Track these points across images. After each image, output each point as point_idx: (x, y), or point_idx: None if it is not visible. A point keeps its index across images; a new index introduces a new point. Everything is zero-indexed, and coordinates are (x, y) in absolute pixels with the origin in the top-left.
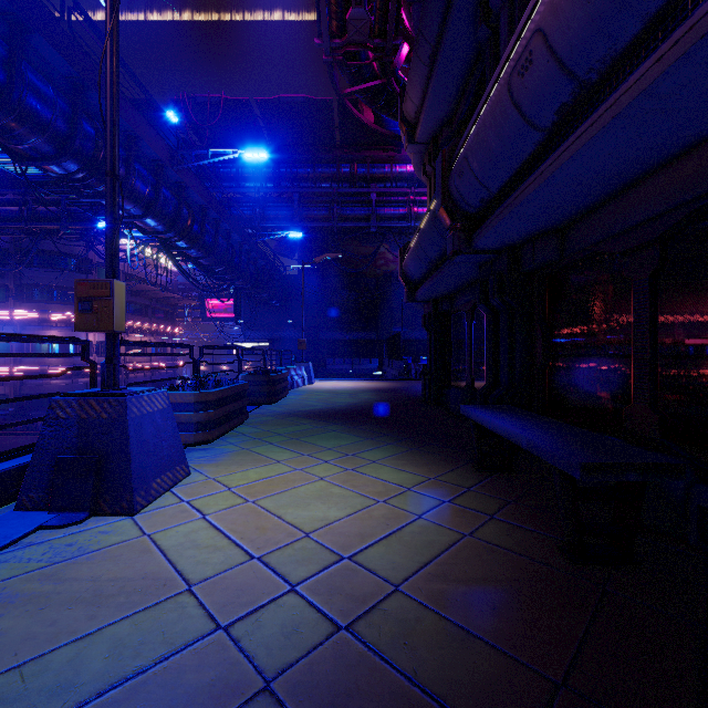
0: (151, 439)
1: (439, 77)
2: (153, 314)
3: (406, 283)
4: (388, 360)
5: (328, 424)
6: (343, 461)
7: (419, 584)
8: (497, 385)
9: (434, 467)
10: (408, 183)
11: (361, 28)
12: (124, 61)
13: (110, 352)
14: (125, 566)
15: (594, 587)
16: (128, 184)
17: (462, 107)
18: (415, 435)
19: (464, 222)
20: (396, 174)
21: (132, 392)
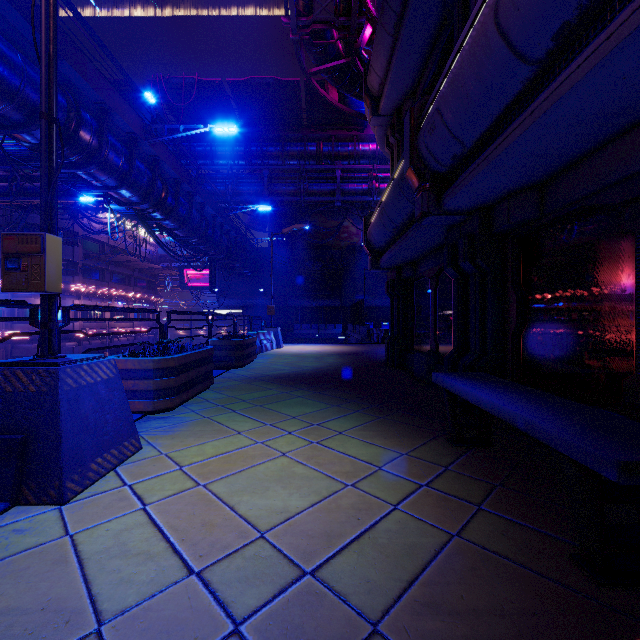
0: (90, 414)
1: (404, 46)
2: (135, 283)
3: (370, 251)
4: (352, 325)
5: (293, 389)
6: (308, 432)
7: (404, 621)
8: (465, 351)
9: (405, 439)
10: (370, 160)
11: (326, 6)
12: (96, 35)
13: (45, 316)
14: (26, 588)
15: (638, 627)
16: (101, 154)
17: (426, 77)
18: (381, 401)
19: (433, 183)
20: (359, 152)
21: (68, 360)
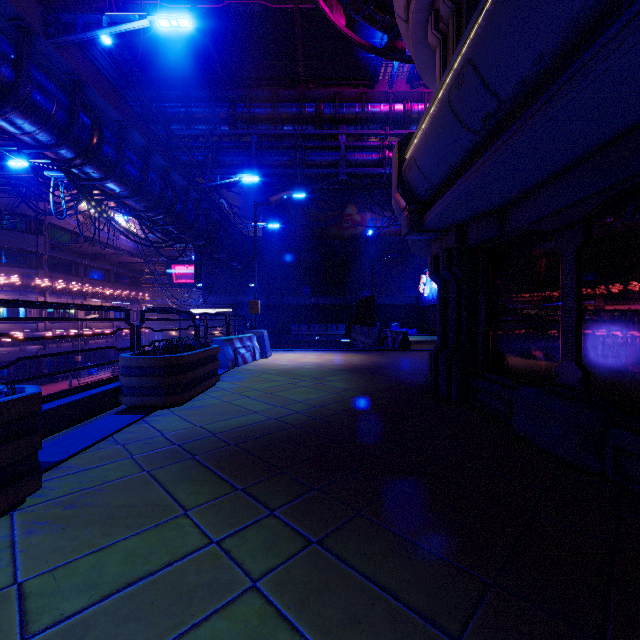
0: None
1: None
2: (116, 279)
3: (407, 201)
4: (357, 326)
5: (248, 513)
6: None
7: None
8: None
9: None
10: (382, 124)
11: None
12: None
13: None
14: None
15: None
16: None
17: None
18: None
19: None
20: (368, 113)
21: None
